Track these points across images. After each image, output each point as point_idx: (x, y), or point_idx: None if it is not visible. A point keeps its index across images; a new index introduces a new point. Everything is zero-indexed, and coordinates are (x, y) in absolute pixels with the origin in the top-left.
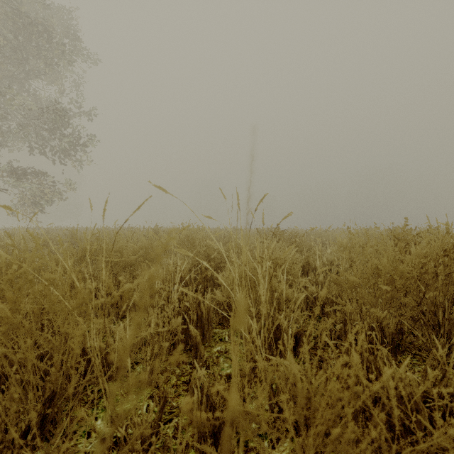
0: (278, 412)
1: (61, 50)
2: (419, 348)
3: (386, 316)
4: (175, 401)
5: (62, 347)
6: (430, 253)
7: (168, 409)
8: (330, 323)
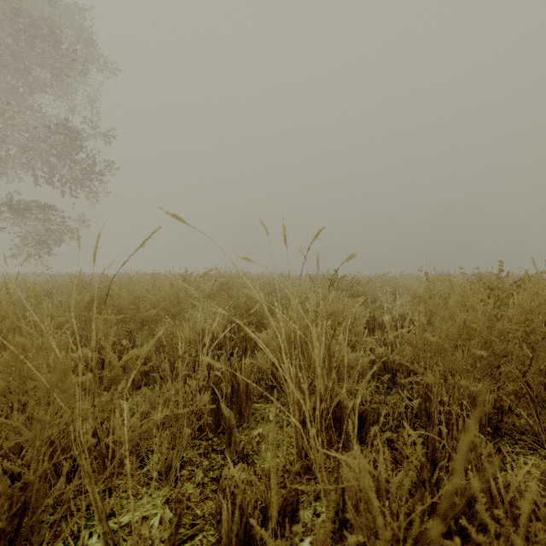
0: (340, 527)
1: (71, 58)
2: (522, 430)
3: (479, 388)
4: (200, 508)
5: (38, 441)
6: (537, 307)
7: (190, 520)
8: (406, 398)
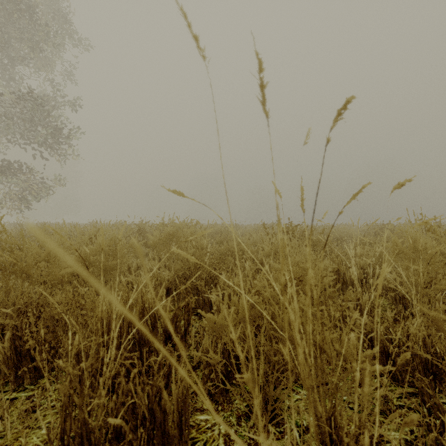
0: None
1: (46, 33)
2: None
3: None
4: None
5: None
6: None
7: None
8: None
